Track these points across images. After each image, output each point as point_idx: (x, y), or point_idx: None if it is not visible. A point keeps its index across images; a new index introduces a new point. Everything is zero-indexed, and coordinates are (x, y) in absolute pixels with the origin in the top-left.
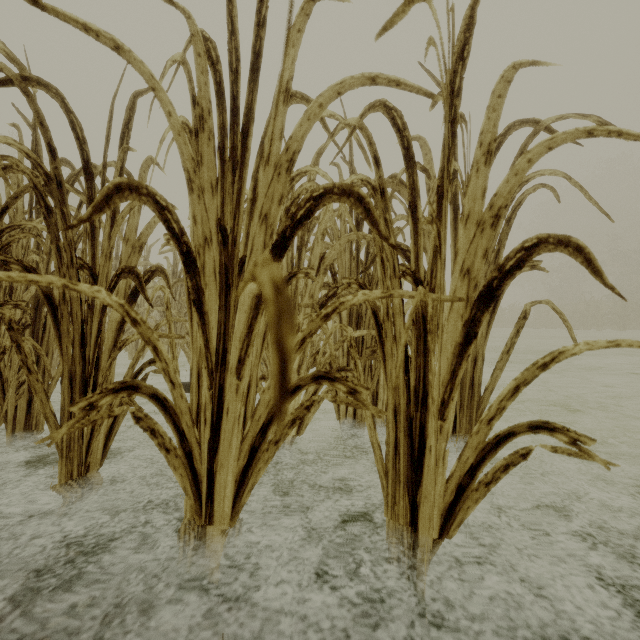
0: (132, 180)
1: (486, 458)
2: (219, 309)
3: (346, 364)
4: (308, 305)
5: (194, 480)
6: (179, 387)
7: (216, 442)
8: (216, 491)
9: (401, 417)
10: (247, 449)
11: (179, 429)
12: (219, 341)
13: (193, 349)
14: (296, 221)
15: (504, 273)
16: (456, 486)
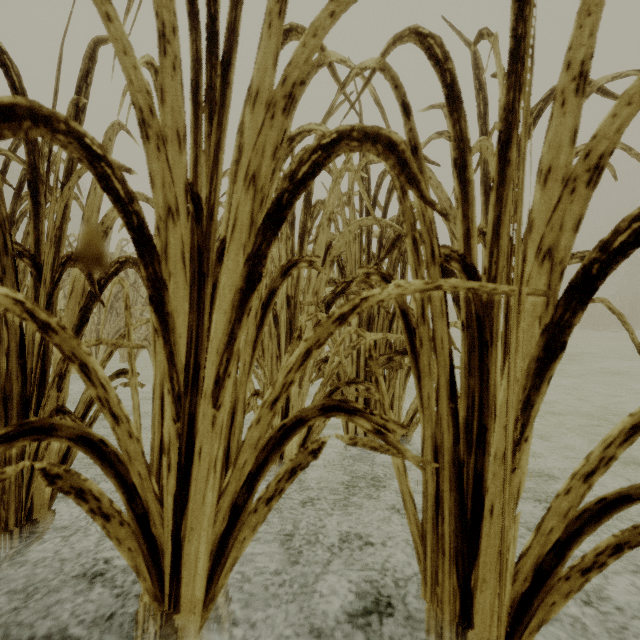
0: (37, 103)
1: (582, 532)
2: (189, 308)
3: (355, 373)
4: (312, 304)
5: (151, 553)
6: (126, 422)
7: (184, 496)
8: (183, 566)
9: (445, 460)
10: (226, 509)
11: (126, 483)
12: (189, 353)
13: (155, 363)
14: (297, 181)
15: (611, 253)
16: (533, 569)
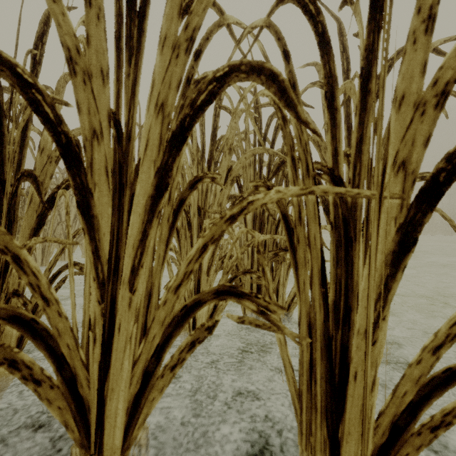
0: None
1: (432, 396)
2: (111, 212)
3: (250, 265)
4: (216, 212)
5: (78, 409)
6: (56, 303)
7: (106, 363)
8: (106, 420)
9: (317, 334)
10: (139, 374)
11: (56, 354)
12: (111, 248)
13: (86, 256)
14: (196, 107)
15: (455, 164)
16: (390, 426)
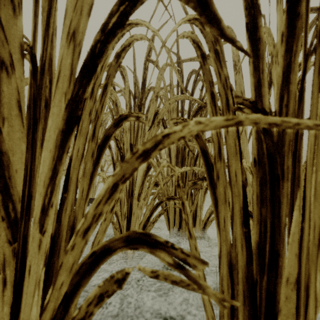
0: None
1: None
2: (25, 147)
3: (174, 191)
4: None
5: None
6: None
7: (16, 307)
8: None
9: (239, 277)
10: None
11: None
12: (23, 185)
13: None
14: (107, 31)
15: None
16: None
